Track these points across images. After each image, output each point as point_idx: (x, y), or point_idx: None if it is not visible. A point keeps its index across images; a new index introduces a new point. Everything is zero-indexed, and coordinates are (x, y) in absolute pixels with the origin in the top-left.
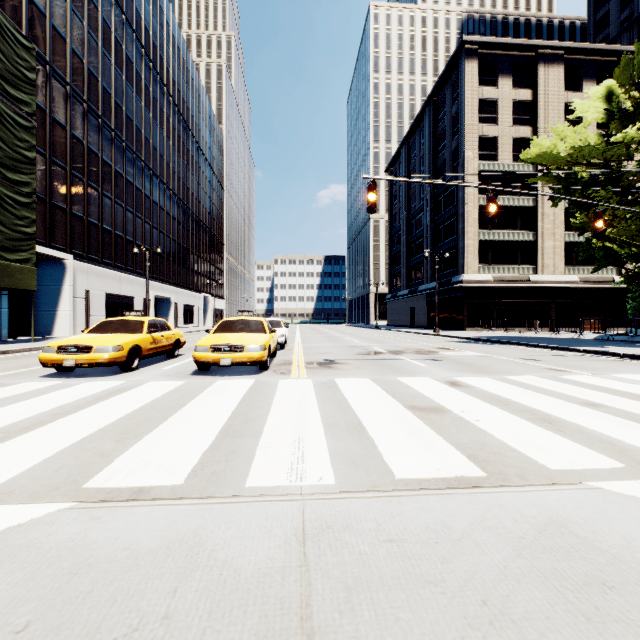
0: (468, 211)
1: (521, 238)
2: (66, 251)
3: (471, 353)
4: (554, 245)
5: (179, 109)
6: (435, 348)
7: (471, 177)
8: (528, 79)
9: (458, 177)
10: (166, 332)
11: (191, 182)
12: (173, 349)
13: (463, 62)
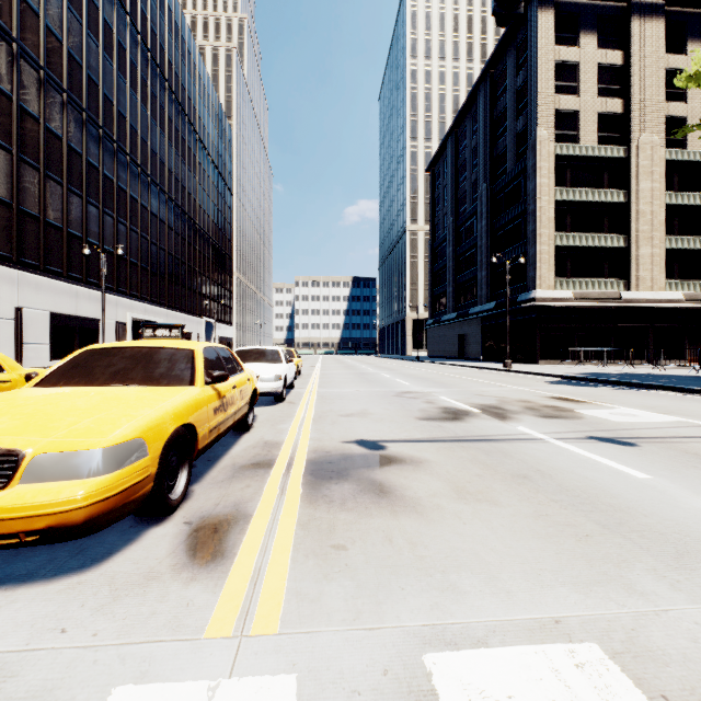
0: (541, 207)
1: (609, 243)
2: None
3: (647, 414)
4: (652, 253)
5: (170, 85)
6: (550, 399)
7: (545, 163)
8: (618, 37)
9: (527, 164)
10: None
11: (188, 180)
12: None
13: (534, 13)
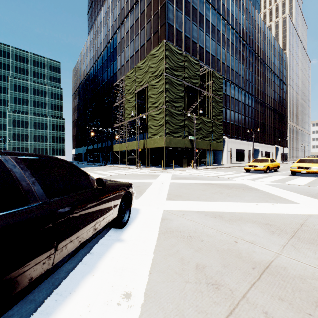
0: None
1: None
2: (225, 135)
3: None
4: None
5: (263, 60)
6: None
7: None
8: None
9: None
10: (274, 163)
11: (268, 91)
12: (276, 169)
13: None
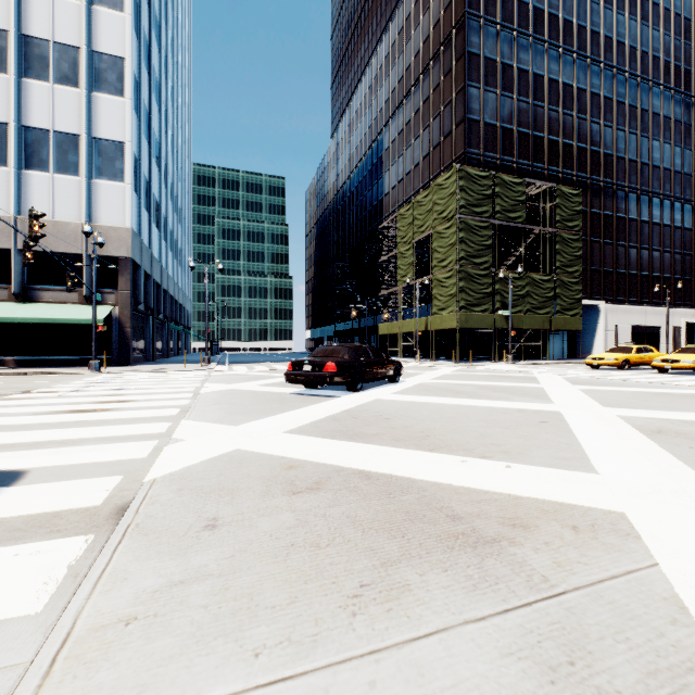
0: None
1: None
2: (599, 299)
3: None
4: None
5: None
6: None
7: None
8: None
9: None
10: (649, 354)
11: None
12: None
13: None
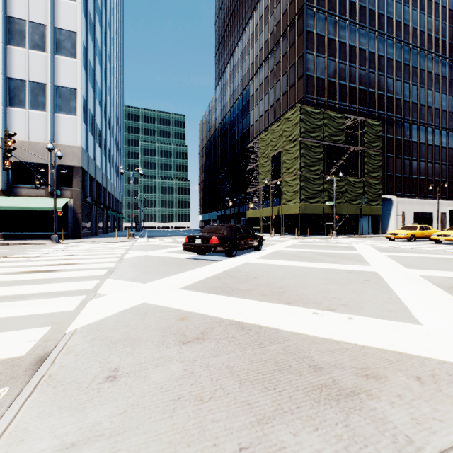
0: None
1: None
2: (392, 194)
3: None
4: None
5: None
6: None
7: None
8: None
9: None
10: (428, 231)
11: None
12: None
13: None
